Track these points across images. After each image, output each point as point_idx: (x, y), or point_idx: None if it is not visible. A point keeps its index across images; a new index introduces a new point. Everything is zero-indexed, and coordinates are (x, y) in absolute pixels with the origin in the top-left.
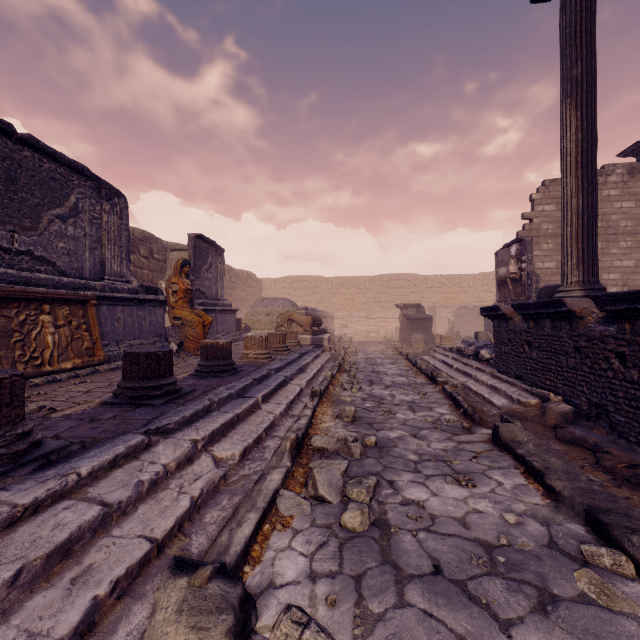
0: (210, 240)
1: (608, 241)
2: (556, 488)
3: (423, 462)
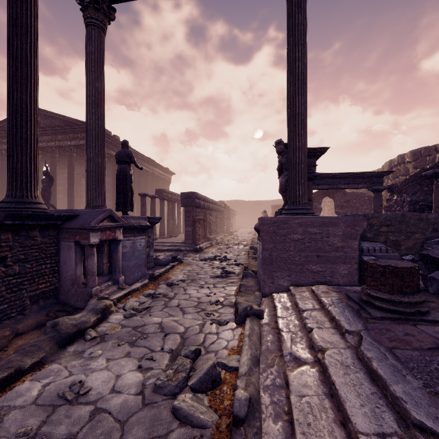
0: None
1: None
2: (36, 360)
3: (62, 437)
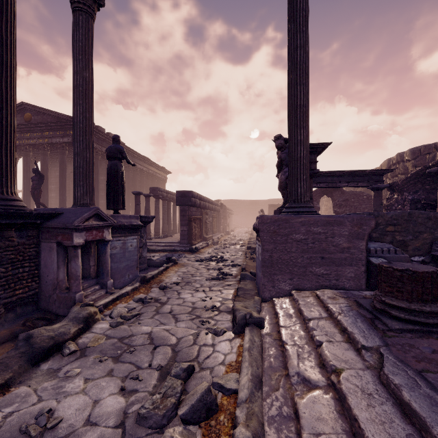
0: None
1: None
2: None
3: None
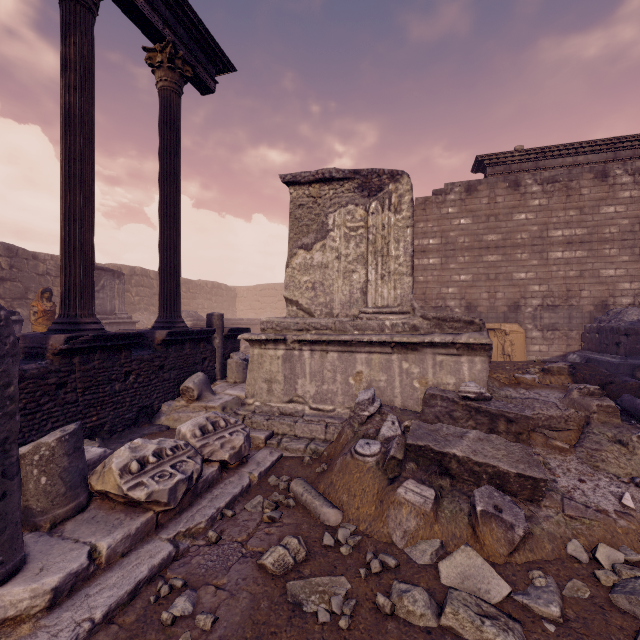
0: (101, 267)
1: (447, 257)
2: None
3: None
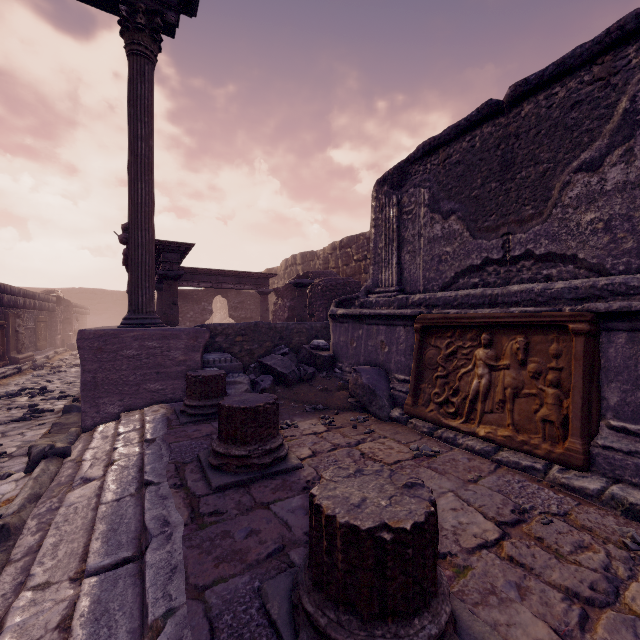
0: None
1: None
2: None
3: None
